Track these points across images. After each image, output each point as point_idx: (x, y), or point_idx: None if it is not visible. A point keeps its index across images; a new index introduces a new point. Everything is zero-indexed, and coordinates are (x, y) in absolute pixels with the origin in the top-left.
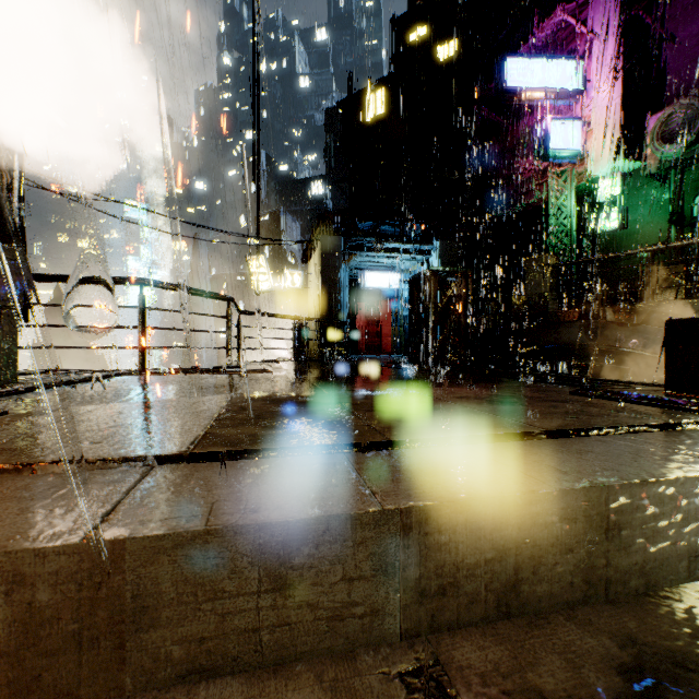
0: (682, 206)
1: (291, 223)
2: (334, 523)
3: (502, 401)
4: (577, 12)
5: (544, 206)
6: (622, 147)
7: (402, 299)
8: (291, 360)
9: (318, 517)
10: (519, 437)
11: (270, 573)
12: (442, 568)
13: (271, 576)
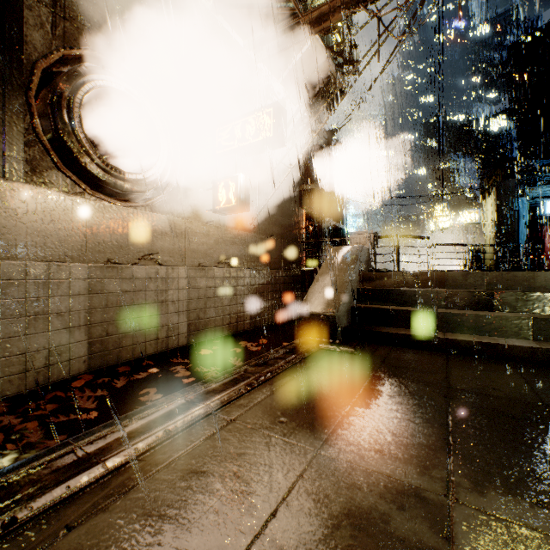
0: None
1: (469, 163)
2: (473, 273)
3: None
4: None
5: None
6: None
7: None
8: None
9: (471, 272)
10: (533, 270)
11: (463, 278)
12: (493, 281)
13: (464, 278)
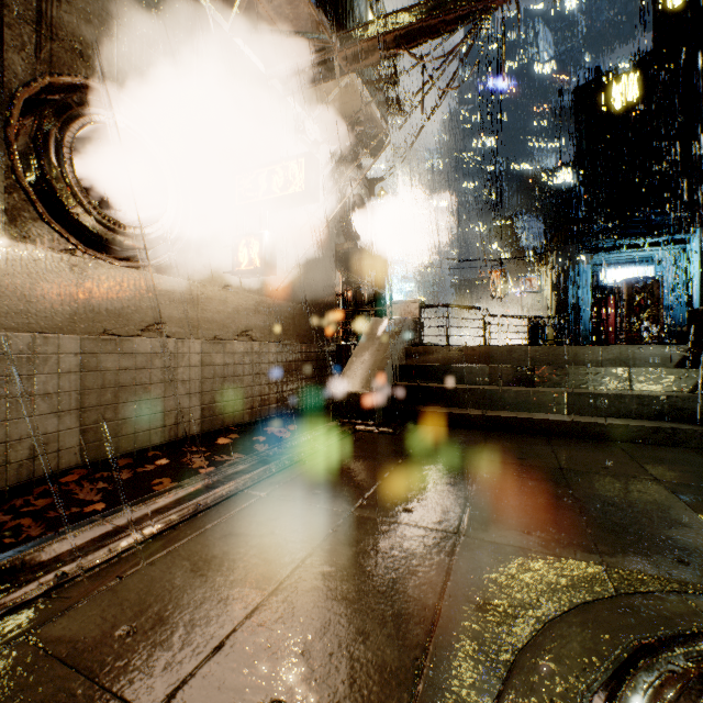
0: None
1: (532, 221)
2: (518, 347)
3: None
4: None
5: None
6: None
7: None
8: None
9: (515, 346)
10: (574, 345)
11: (508, 353)
12: (536, 356)
13: (508, 353)
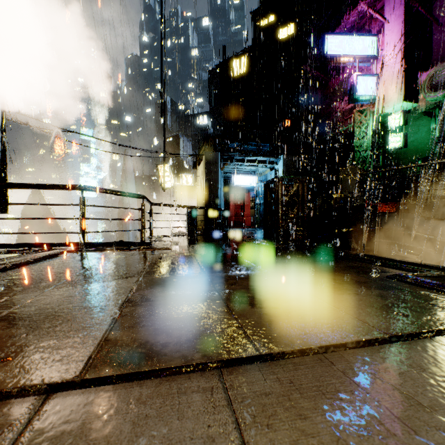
0: (443, 133)
1: (186, 142)
2: None
3: (339, 288)
4: (373, 5)
5: (351, 132)
6: (403, 94)
7: (258, 193)
8: (185, 235)
9: None
10: (367, 343)
11: None
12: None
13: None
